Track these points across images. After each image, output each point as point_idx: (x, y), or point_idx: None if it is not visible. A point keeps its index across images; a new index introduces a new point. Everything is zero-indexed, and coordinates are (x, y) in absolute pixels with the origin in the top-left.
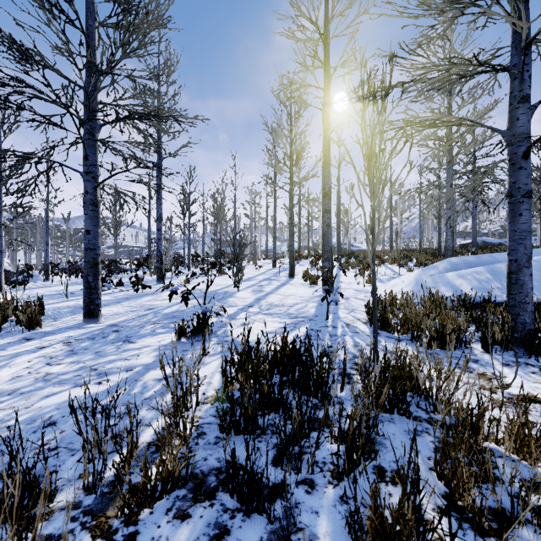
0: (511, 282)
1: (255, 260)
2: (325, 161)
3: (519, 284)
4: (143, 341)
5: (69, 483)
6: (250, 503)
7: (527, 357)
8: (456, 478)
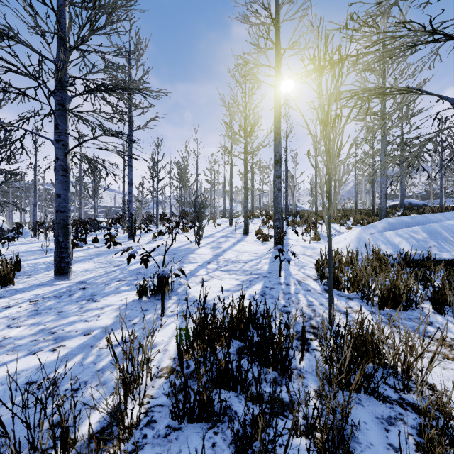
0: None
1: (214, 219)
2: (276, 132)
3: None
4: (106, 299)
5: None
6: None
7: None
8: None
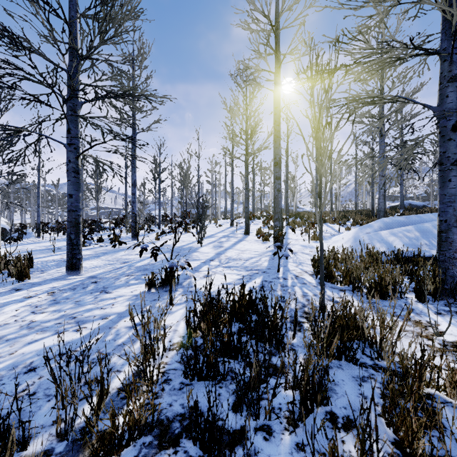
0: (441, 240)
1: (216, 220)
2: (276, 135)
3: (448, 242)
4: (117, 291)
5: (43, 429)
6: (212, 451)
7: (456, 306)
8: (405, 427)
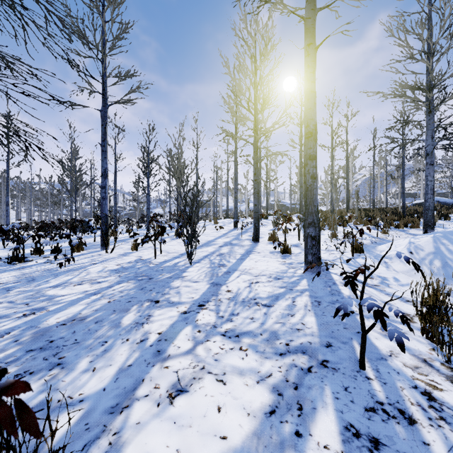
0: None
1: (216, 220)
2: (309, 89)
3: None
4: None
5: None
6: None
7: None
8: None
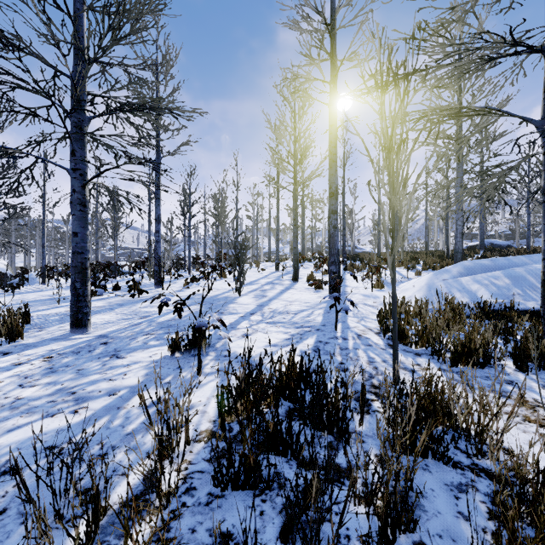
0: None
1: (258, 263)
2: (332, 159)
3: None
4: (132, 355)
5: None
6: None
7: None
8: None
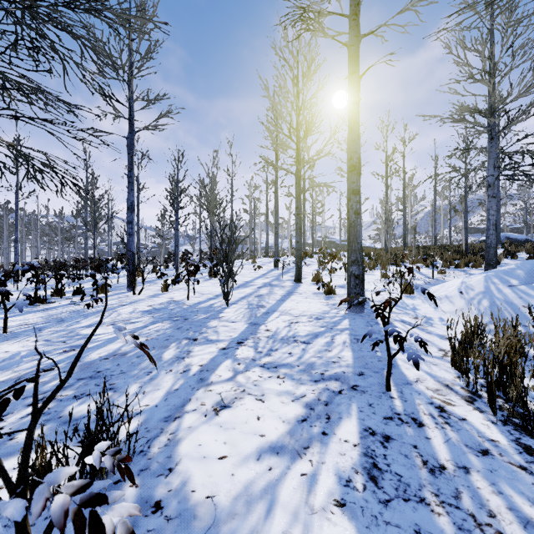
0: None
1: (254, 259)
2: (353, 120)
3: None
4: None
5: None
6: None
7: None
8: None
